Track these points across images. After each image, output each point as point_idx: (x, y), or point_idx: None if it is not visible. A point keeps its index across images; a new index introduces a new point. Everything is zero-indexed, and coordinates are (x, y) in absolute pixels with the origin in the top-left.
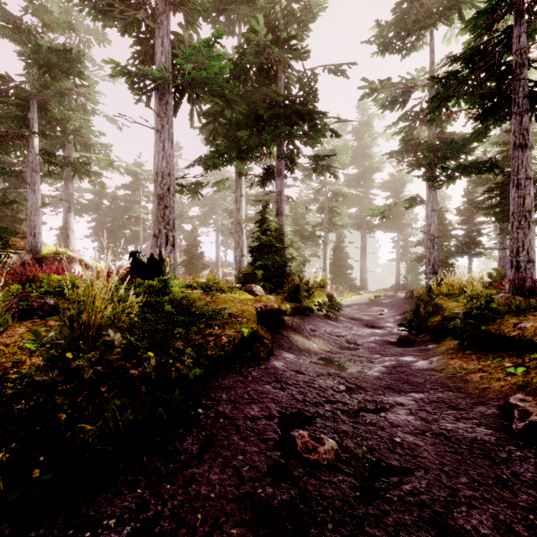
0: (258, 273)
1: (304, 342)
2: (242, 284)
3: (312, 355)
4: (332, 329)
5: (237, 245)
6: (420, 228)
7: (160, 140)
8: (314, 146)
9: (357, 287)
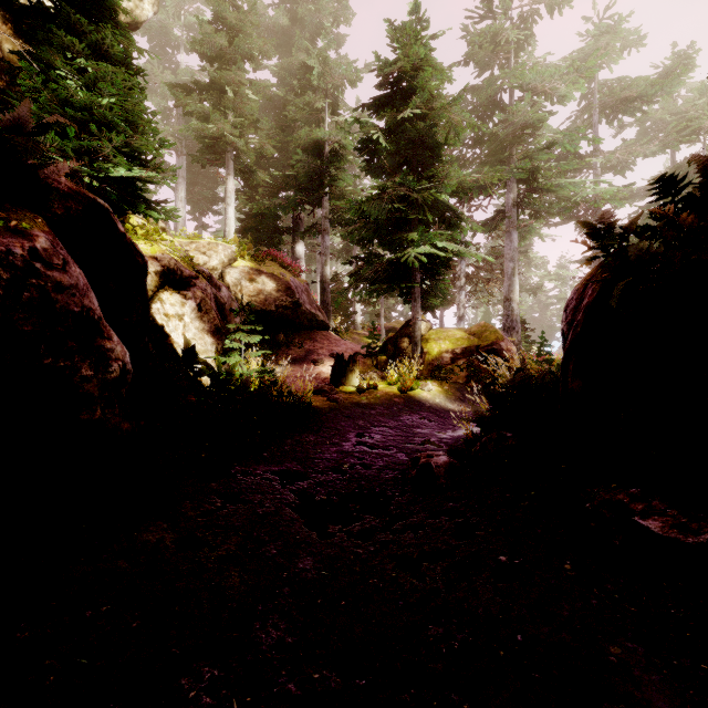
0: None
1: None
2: None
3: None
4: None
5: None
6: None
7: None
8: None
9: None
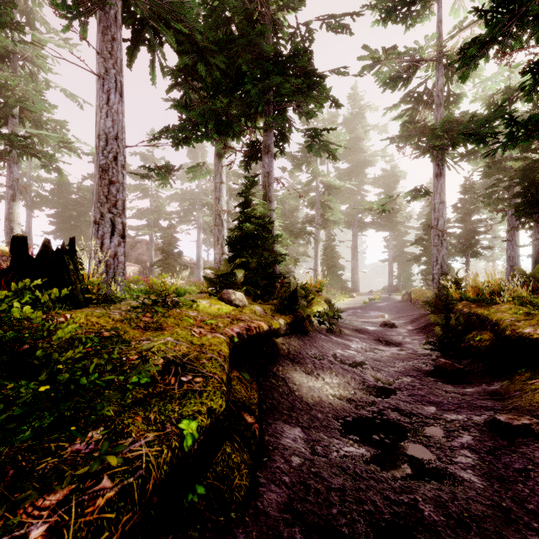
0: (238, 273)
1: (312, 386)
2: (215, 289)
3: (329, 416)
4: (342, 351)
5: (216, 241)
6: (413, 227)
7: (103, 90)
8: (310, 115)
9: (349, 289)
